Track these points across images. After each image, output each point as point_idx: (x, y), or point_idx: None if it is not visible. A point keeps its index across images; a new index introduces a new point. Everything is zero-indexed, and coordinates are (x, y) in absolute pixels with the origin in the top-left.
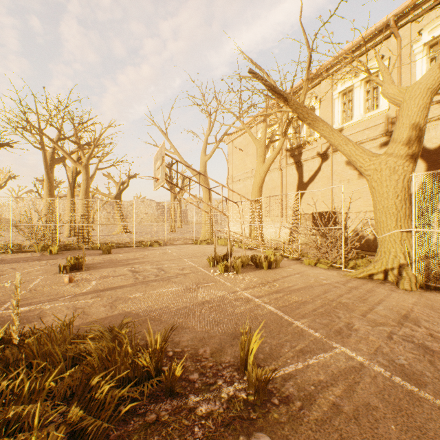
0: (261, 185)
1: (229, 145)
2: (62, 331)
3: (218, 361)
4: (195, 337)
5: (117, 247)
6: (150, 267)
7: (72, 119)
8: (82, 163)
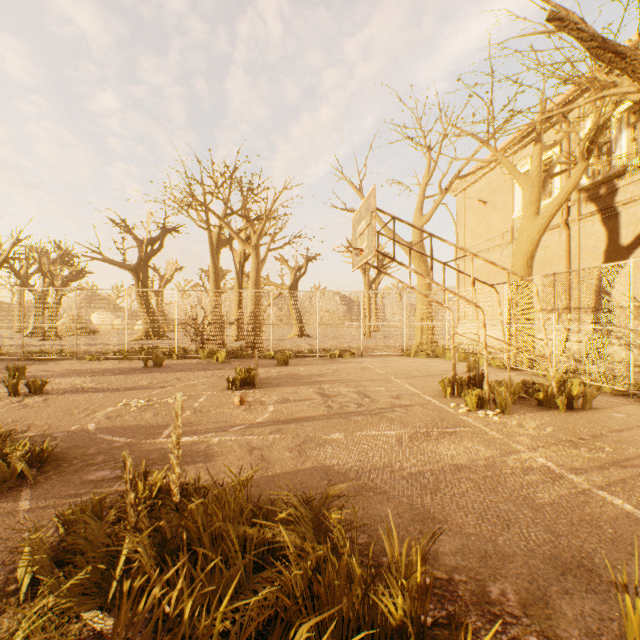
0: (531, 256)
1: (459, 197)
2: (237, 494)
3: (549, 636)
4: (467, 549)
5: (294, 357)
6: (346, 389)
7: (240, 186)
8: (251, 244)
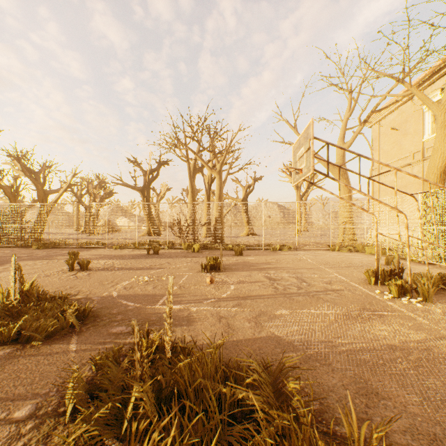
0: (444, 170)
1: (374, 127)
2: (212, 356)
3: None
4: (416, 430)
5: (246, 249)
6: (287, 275)
7: (208, 131)
8: (216, 170)
